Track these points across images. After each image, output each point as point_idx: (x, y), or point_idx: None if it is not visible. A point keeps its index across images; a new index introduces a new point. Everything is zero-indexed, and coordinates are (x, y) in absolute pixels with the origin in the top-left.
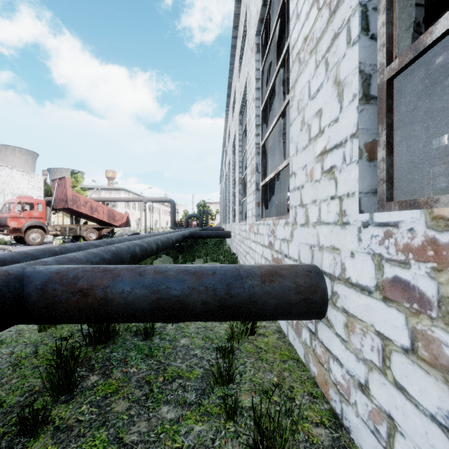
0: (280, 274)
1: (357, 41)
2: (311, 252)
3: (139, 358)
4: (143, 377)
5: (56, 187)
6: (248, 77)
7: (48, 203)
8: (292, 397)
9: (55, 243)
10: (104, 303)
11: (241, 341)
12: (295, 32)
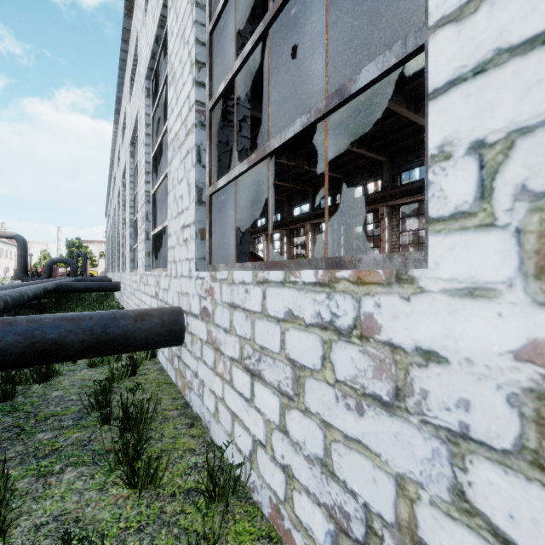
0: (150, 314)
1: (195, 166)
2: (178, 297)
3: (1, 415)
4: (10, 425)
5: None
6: (139, 114)
7: None
8: (160, 403)
9: None
10: None
11: (122, 381)
12: (171, 121)
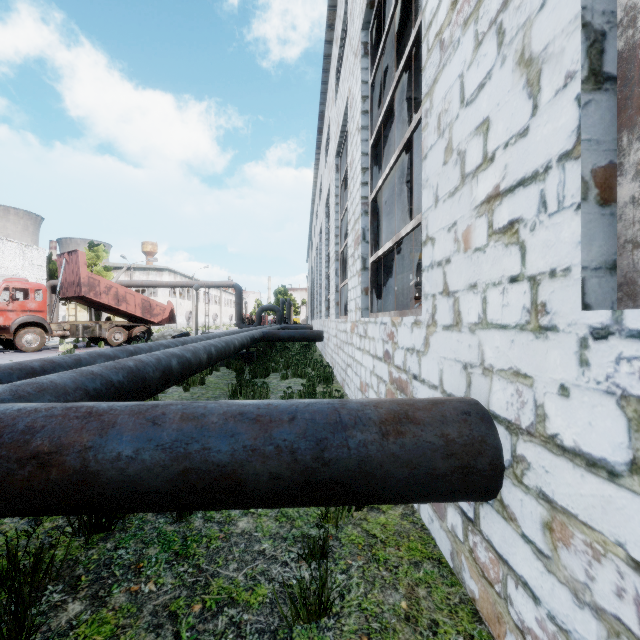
0: (414, 420)
1: None
2: (465, 375)
3: (164, 561)
4: (165, 604)
5: (64, 266)
6: (350, 97)
7: (53, 288)
8: None
9: (62, 349)
10: (82, 480)
11: (341, 522)
12: None
